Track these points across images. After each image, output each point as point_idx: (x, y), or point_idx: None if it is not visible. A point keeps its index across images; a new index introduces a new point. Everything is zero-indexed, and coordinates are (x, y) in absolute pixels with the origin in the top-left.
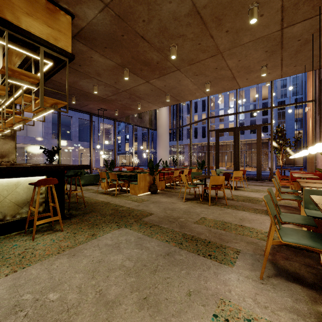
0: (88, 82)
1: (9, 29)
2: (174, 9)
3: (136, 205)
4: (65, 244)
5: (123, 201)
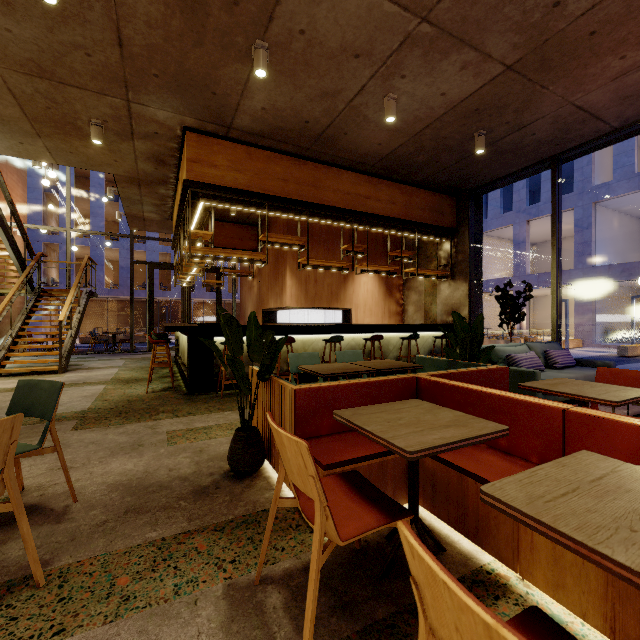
0: (383, 109)
1: (183, 205)
2: (5, 18)
3: (157, 426)
4: (113, 394)
5: (216, 419)
